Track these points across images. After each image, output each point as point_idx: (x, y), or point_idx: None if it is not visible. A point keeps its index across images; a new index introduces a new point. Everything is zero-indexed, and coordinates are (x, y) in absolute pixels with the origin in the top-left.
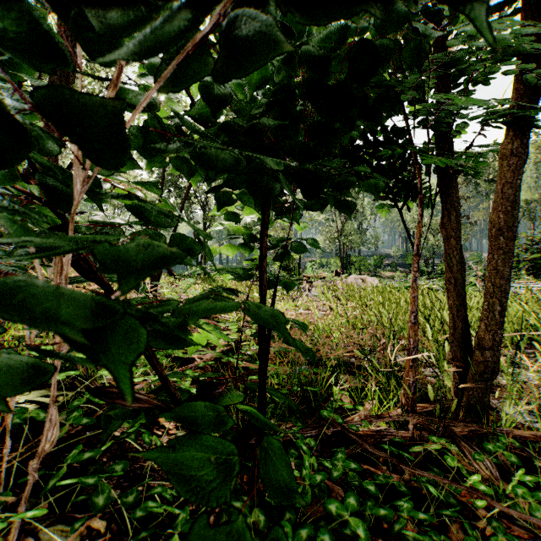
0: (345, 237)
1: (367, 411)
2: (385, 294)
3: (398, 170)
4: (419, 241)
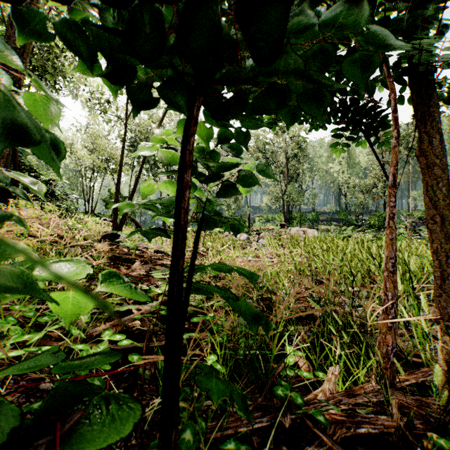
0: (287, 196)
1: (332, 383)
2: (328, 243)
3: (358, 98)
4: (396, 169)
